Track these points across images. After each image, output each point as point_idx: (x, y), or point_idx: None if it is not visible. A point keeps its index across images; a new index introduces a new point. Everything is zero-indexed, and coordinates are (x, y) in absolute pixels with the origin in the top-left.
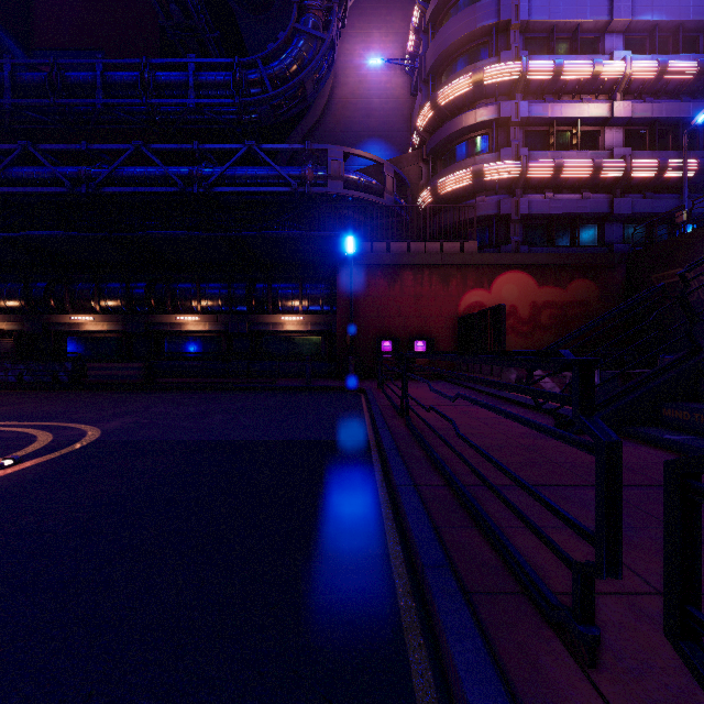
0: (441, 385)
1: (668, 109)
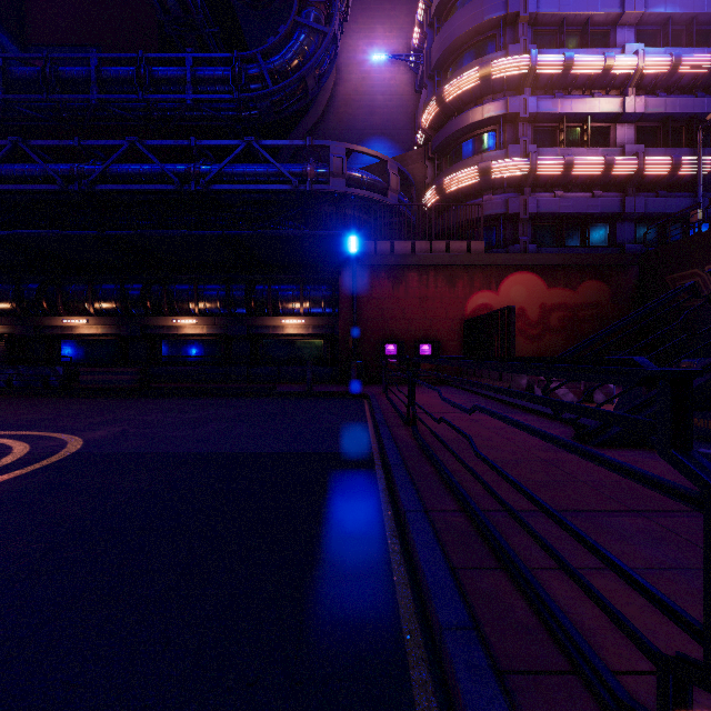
0: (448, 390)
1: (681, 104)
